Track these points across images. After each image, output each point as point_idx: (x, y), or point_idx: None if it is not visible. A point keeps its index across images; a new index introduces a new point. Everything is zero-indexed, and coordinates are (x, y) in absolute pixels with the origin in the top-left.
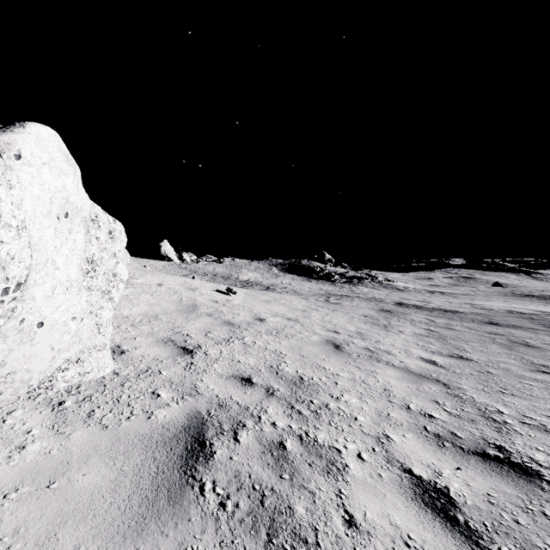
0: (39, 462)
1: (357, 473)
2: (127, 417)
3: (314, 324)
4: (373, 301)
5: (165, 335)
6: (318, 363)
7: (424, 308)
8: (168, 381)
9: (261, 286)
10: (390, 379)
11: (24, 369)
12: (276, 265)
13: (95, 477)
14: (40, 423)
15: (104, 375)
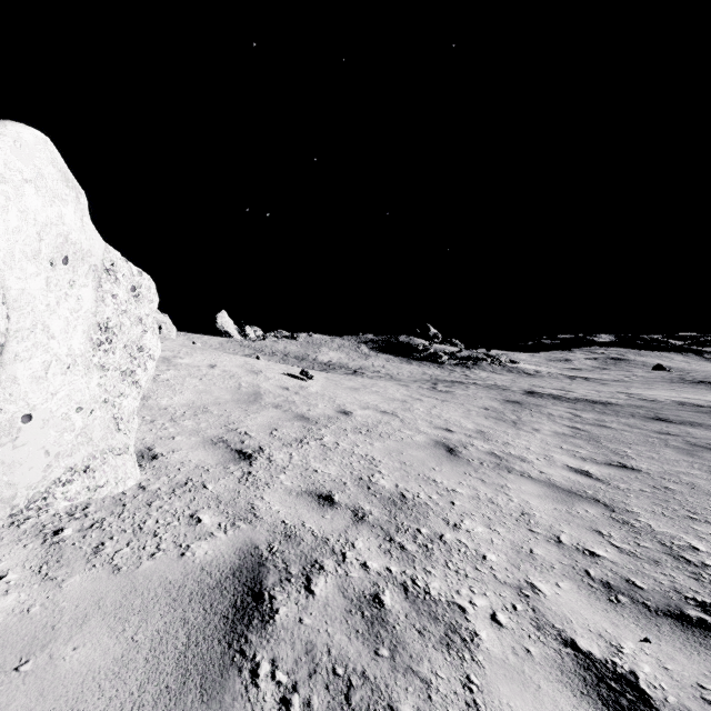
0: (9, 627)
1: (492, 648)
2: (151, 553)
3: (417, 419)
4: (495, 389)
5: (215, 433)
6: (425, 474)
7: (563, 398)
8: (215, 500)
9: (346, 369)
10: (528, 497)
11: (3, 482)
12: (365, 343)
13: (92, 652)
14: (22, 562)
15: (125, 490)
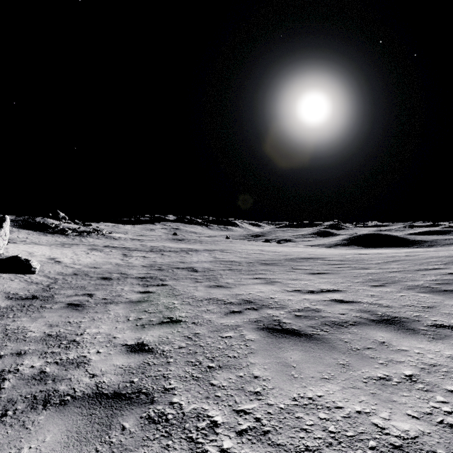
0: None
1: (69, 265)
2: None
3: (57, 253)
4: (92, 246)
5: None
6: (61, 259)
7: (116, 247)
8: None
9: None
10: (80, 260)
11: None
12: None
13: None
14: None
15: None
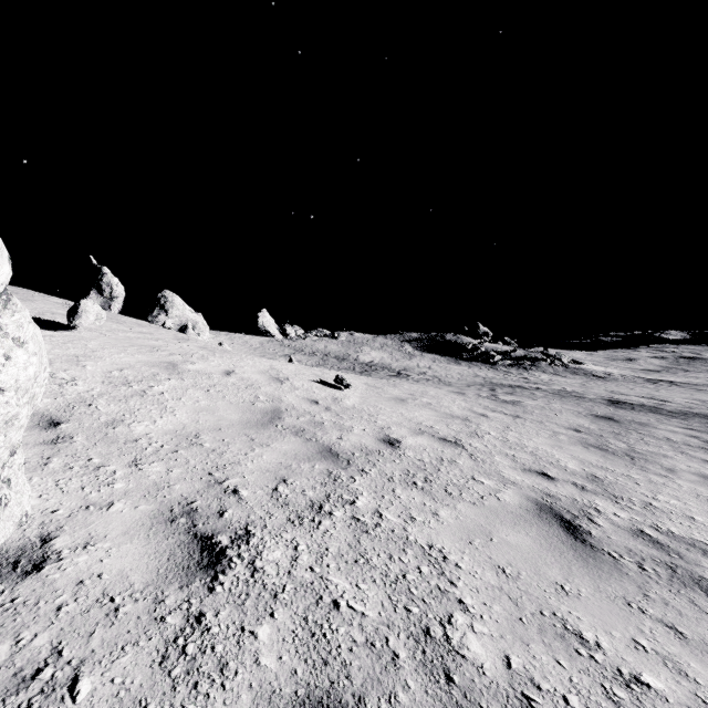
0: None
1: None
2: None
3: (493, 453)
4: (567, 396)
5: (184, 492)
6: (554, 611)
7: (663, 411)
8: None
9: (389, 371)
10: None
11: None
12: (409, 342)
13: None
14: None
15: None
